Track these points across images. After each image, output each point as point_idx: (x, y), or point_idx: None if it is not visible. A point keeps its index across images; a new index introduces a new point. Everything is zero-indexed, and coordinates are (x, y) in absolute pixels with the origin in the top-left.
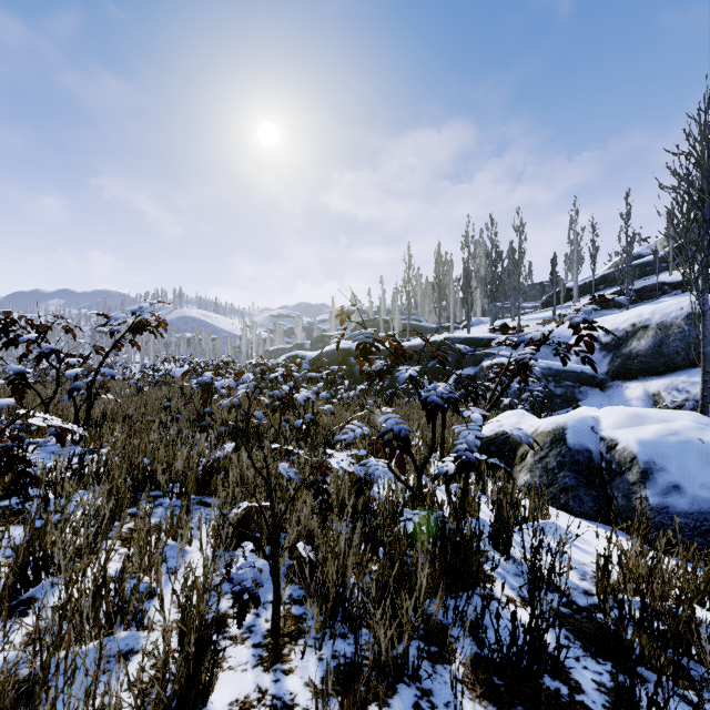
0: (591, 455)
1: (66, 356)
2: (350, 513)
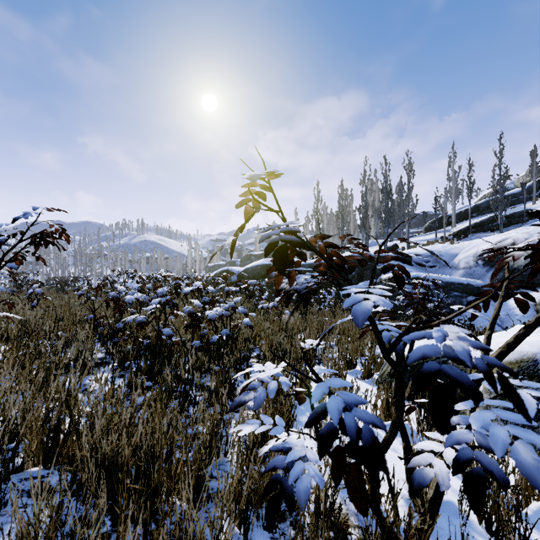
0: None
1: None
2: None
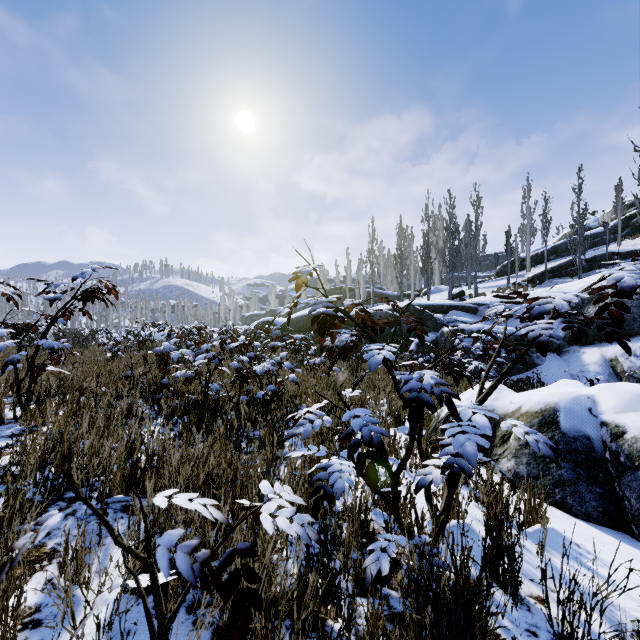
0: (591, 443)
1: (5, 326)
2: (300, 557)
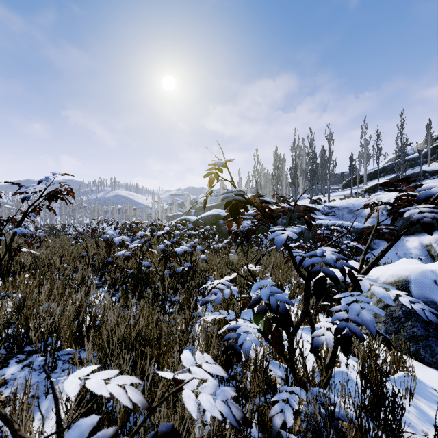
0: None
1: None
2: None
